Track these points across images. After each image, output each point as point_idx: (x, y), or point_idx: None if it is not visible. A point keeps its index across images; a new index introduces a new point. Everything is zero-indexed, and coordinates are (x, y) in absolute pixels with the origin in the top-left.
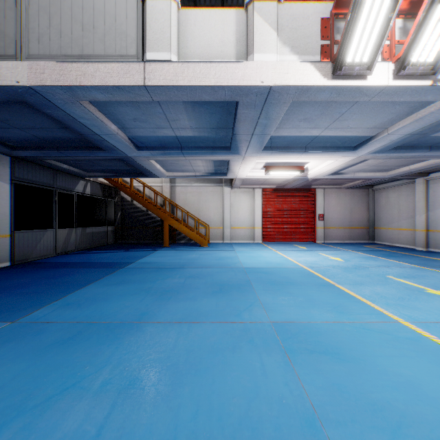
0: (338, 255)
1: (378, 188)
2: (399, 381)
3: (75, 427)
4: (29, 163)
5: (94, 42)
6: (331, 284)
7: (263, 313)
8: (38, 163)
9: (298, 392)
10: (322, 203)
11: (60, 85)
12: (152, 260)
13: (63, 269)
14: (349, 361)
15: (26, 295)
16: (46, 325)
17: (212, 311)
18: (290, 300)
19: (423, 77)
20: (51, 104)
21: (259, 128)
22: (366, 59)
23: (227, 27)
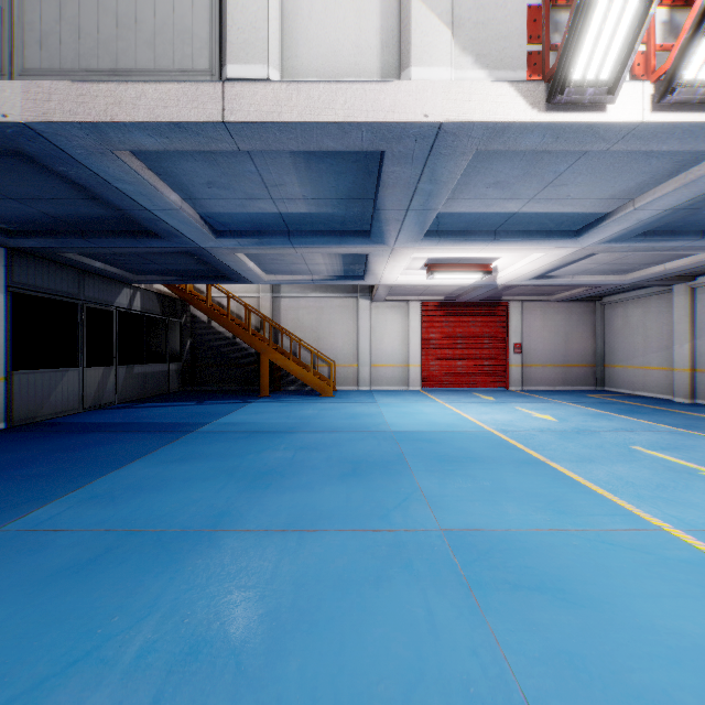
0: (547, 410)
1: (610, 300)
2: (679, 647)
3: None
4: (38, 260)
5: (137, 48)
6: (539, 460)
7: (428, 514)
8: (52, 260)
9: (496, 668)
10: (520, 326)
11: (77, 121)
12: (240, 420)
13: (93, 434)
14: (584, 605)
15: (25, 480)
16: (52, 536)
17: (340, 510)
18: (472, 489)
19: (702, 107)
20: (65, 156)
21: (419, 199)
22: (607, 75)
23: (366, 23)
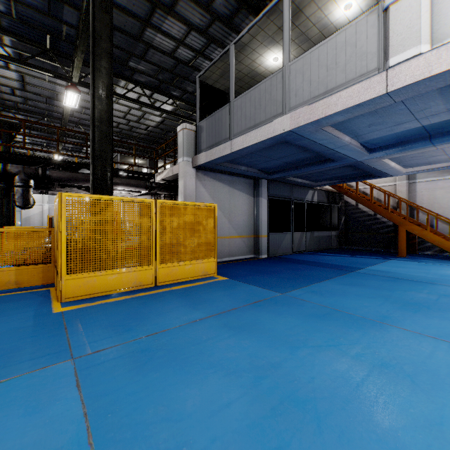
0: None
1: None
2: None
3: (343, 370)
4: (276, 183)
5: (336, 76)
6: None
7: None
8: (281, 182)
9: None
10: None
11: (310, 122)
12: (385, 269)
13: (301, 264)
14: None
15: (283, 278)
16: (302, 301)
17: None
18: None
19: None
20: (300, 137)
21: None
22: None
23: None
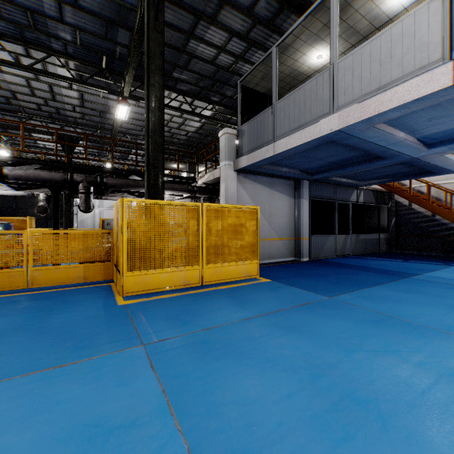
0: None
1: None
2: None
3: (405, 376)
4: (319, 183)
5: (391, 70)
6: None
7: None
8: (324, 182)
9: None
10: None
11: (360, 120)
12: (446, 276)
13: (346, 269)
14: None
15: (329, 282)
16: (353, 306)
17: None
18: None
19: None
20: (349, 136)
21: None
22: None
23: None
